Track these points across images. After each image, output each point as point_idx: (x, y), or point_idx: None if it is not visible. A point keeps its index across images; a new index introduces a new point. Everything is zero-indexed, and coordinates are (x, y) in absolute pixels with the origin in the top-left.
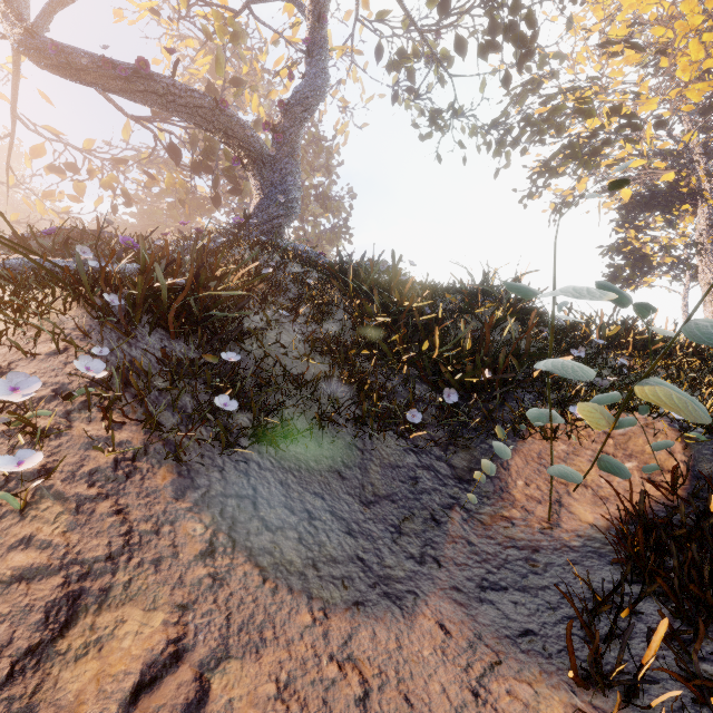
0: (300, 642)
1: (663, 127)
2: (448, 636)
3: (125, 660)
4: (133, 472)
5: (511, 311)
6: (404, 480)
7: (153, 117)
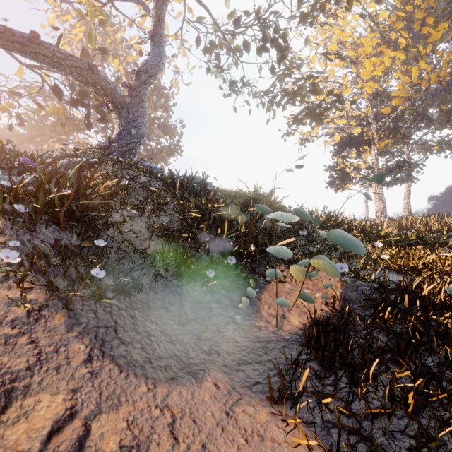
0: (140, 401)
1: (354, 104)
2: (218, 389)
3: (42, 421)
4: (39, 318)
5: None
6: (204, 310)
7: (41, 66)
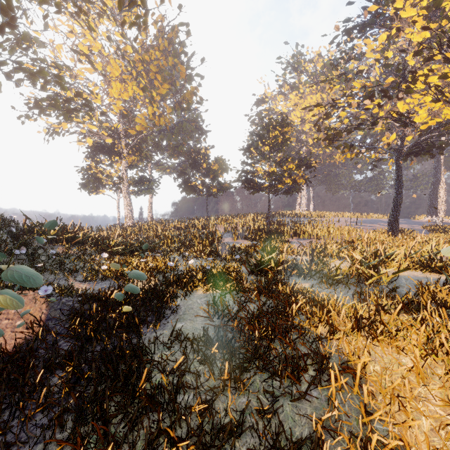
0: None
1: (104, 115)
2: None
3: None
4: None
5: None
6: None
7: None
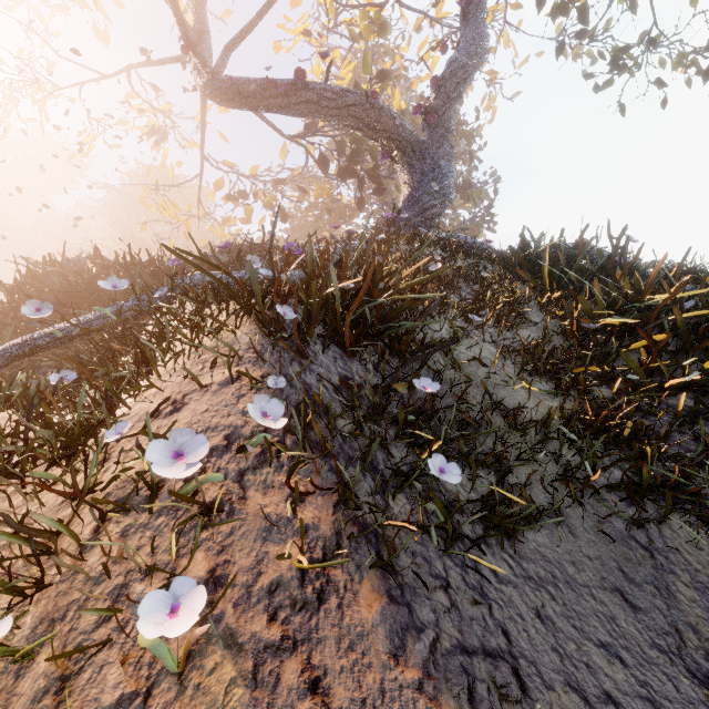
0: None
1: None
2: None
3: None
4: (325, 590)
5: None
6: None
7: (305, 133)
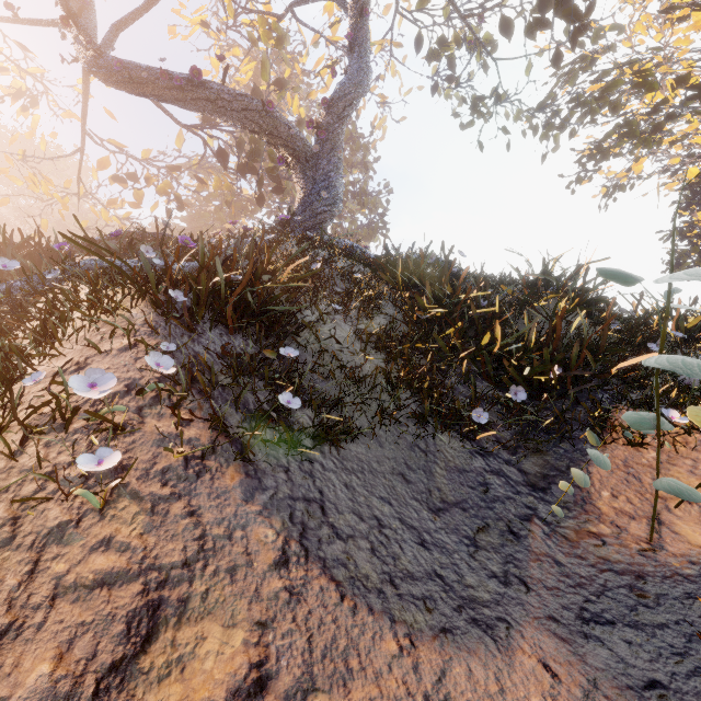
0: (389, 675)
1: None
2: (556, 680)
3: (208, 684)
4: (202, 471)
5: (578, 302)
6: (474, 486)
7: (203, 124)
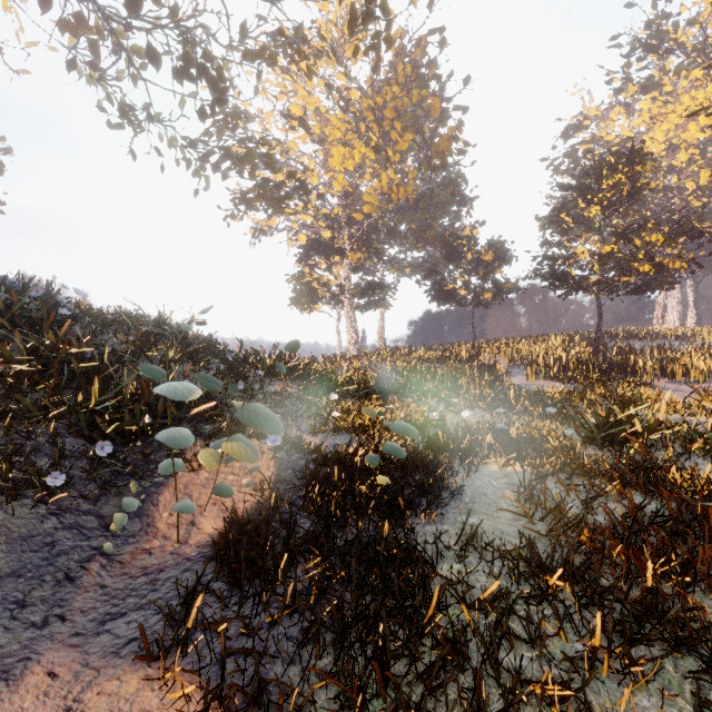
0: None
1: (322, 199)
2: (55, 679)
3: None
4: None
5: (181, 355)
6: (38, 549)
7: None
